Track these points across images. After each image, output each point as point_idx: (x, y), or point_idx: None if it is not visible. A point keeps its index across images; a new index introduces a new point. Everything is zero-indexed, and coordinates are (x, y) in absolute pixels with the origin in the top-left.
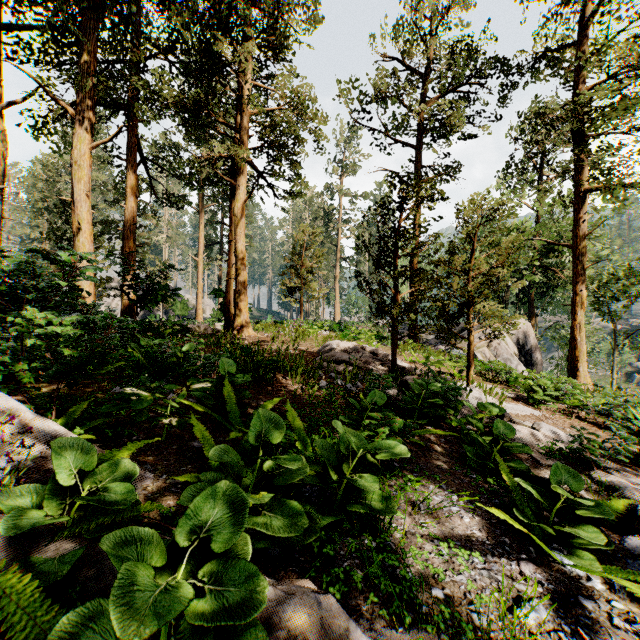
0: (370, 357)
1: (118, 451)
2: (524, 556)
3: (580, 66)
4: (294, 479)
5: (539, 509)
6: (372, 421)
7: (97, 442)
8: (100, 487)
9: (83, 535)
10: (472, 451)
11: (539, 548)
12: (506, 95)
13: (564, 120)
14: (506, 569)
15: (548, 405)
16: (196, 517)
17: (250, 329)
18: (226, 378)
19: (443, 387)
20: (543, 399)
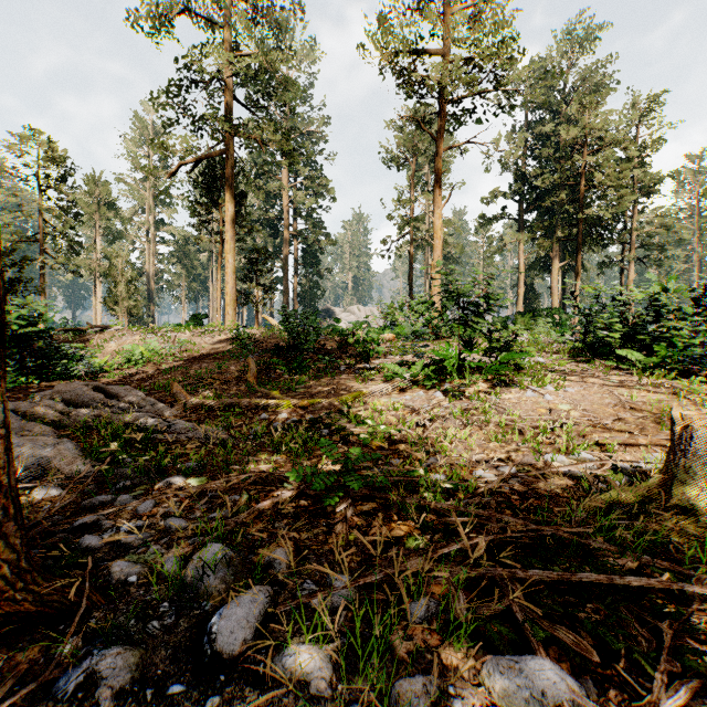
0: None
1: None
2: None
3: None
4: None
5: None
6: None
7: None
8: None
9: None
10: None
11: None
12: None
13: None
14: None
15: None
16: None
17: None
18: None
19: None
20: None
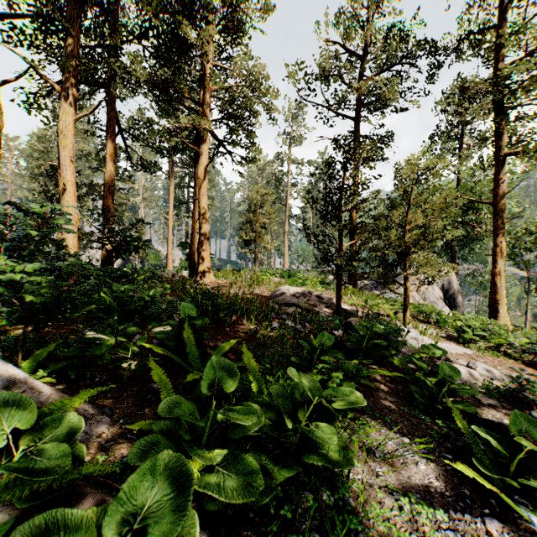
0: (316, 300)
1: (69, 400)
2: (487, 510)
3: (500, 46)
4: (249, 431)
5: (496, 457)
6: (325, 365)
7: (60, 384)
8: (35, 449)
9: (15, 503)
10: (418, 391)
11: (501, 501)
12: (433, 73)
13: (486, 92)
14: (471, 527)
15: (477, 344)
16: (131, 501)
17: (211, 276)
18: (186, 321)
19: (386, 329)
20: (472, 338)
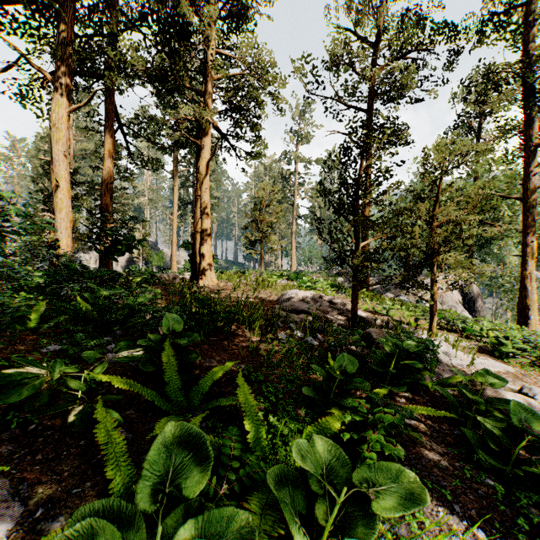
0: (327, 306)
1: None
2: None
3: (530, 25)
4: None
5: None
6: (356, 417)
7: None
8: None
9: None
10: (475, 438)
11: None
12: (453, 59)
13: (516, 75)
14: None
15: (517, 359)
16: None
17: (214, 278)
18: (168, 339)
19: (419, 346)
20: (510, 352)
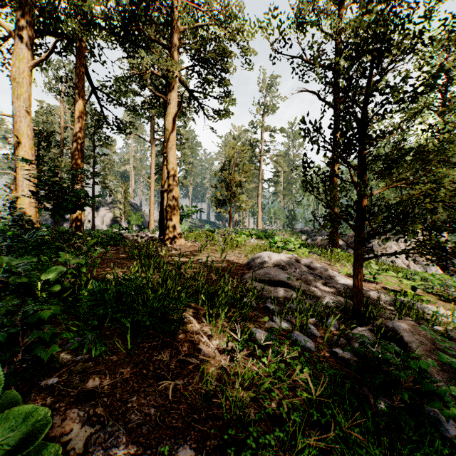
0: (306, 272)
1: None
2: None
3: None
4: None
5: None
6: None
7: None
8: None
9: None
10: None
11: None
12: (432, 7)
13: None
14: None
15: None
16: None
17: (181, 238)
18: None
19: None
20: None
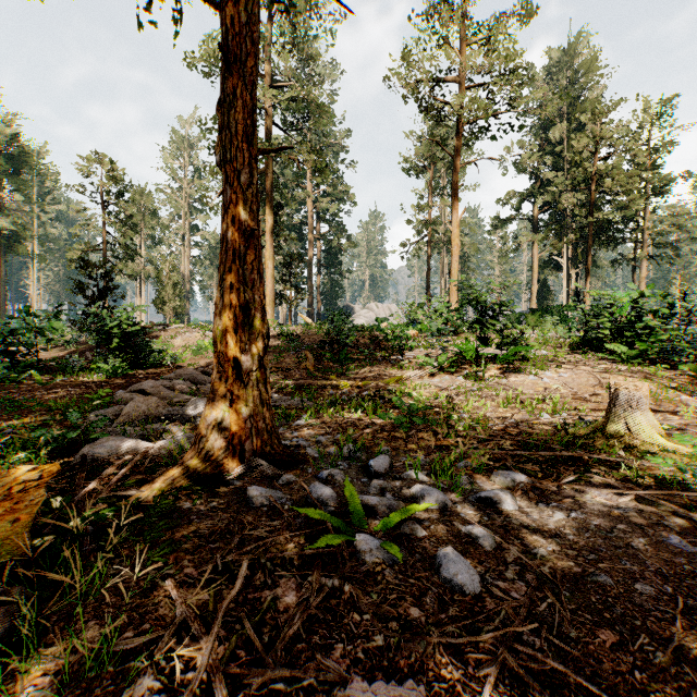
0: None
1: None
2: None
3: None
4: None
5: None
6: None
7: None
8: None
9: None
10: None
11: None
12: None
13: None
14: None
15: None
16: None
17: None
18: None
19: None
20: None
